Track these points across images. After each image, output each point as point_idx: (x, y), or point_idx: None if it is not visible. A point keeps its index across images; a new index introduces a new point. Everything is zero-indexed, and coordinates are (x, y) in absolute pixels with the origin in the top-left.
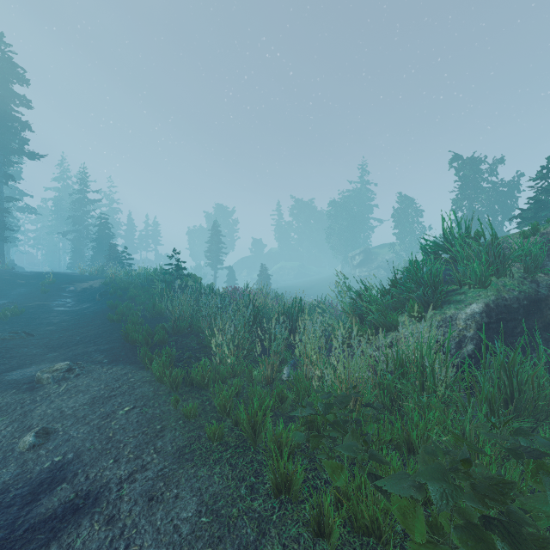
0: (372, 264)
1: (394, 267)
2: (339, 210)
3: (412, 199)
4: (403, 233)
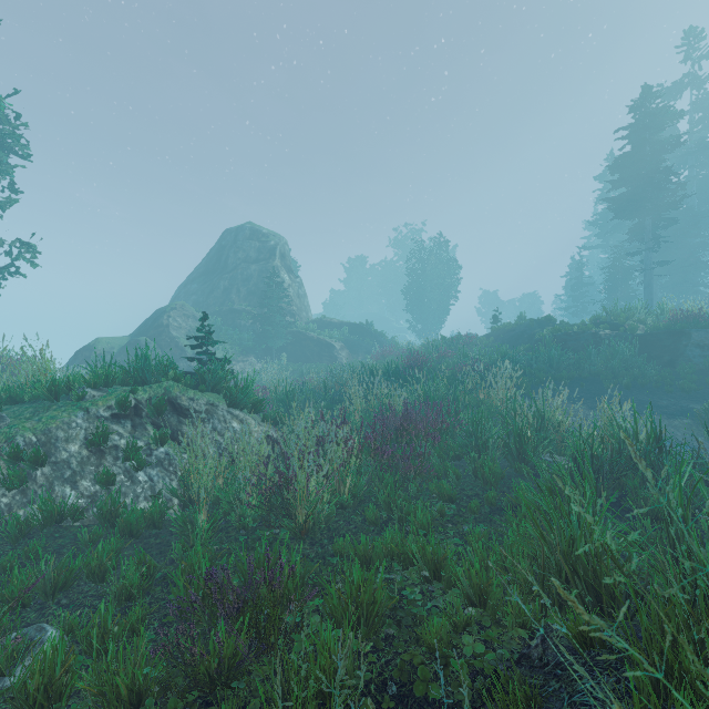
0: None
1: None
2: None
3: None
4: None
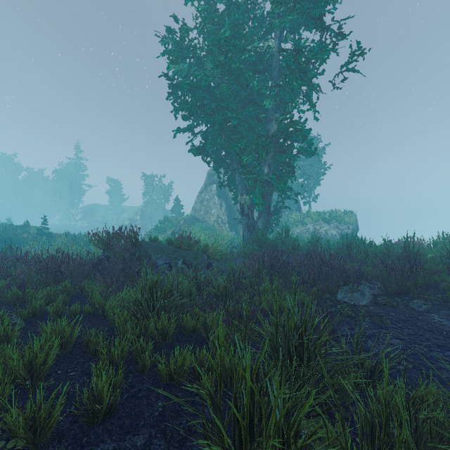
0: (91, 218)
1: (106, 221)
2: (60, 177)
3: (117, 181)
4: (112, 200)
